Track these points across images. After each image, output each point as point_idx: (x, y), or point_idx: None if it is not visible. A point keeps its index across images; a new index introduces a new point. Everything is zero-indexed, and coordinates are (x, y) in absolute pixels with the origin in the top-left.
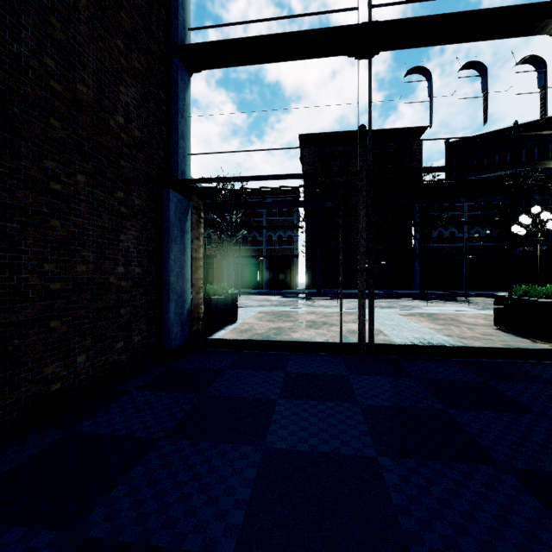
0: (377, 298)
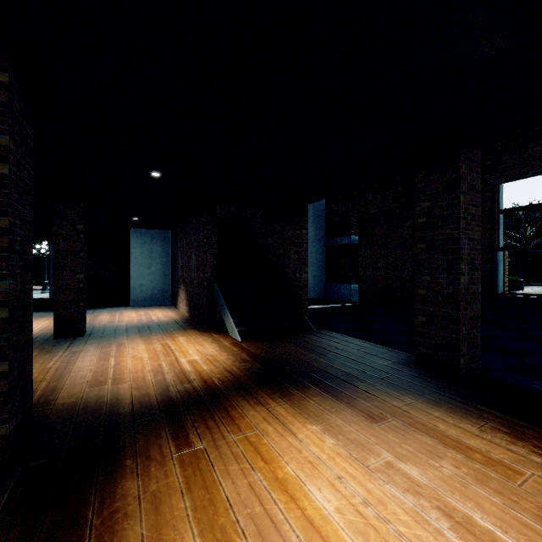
0: None
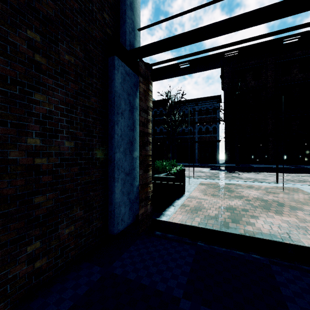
0: (293, 172)
